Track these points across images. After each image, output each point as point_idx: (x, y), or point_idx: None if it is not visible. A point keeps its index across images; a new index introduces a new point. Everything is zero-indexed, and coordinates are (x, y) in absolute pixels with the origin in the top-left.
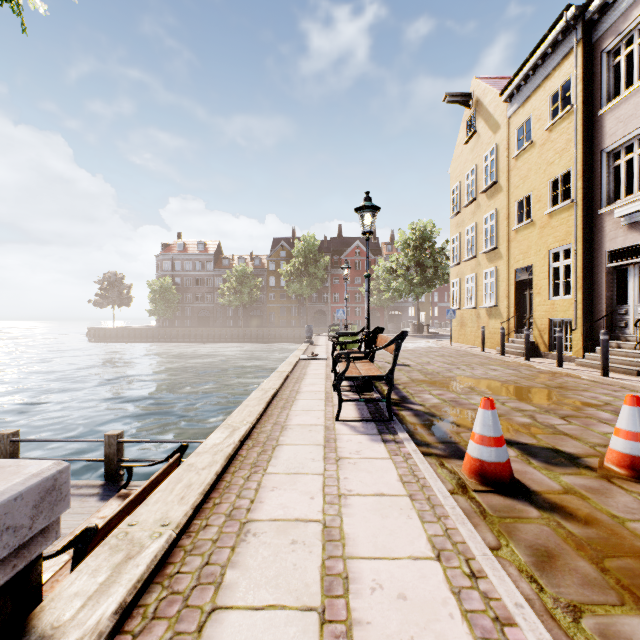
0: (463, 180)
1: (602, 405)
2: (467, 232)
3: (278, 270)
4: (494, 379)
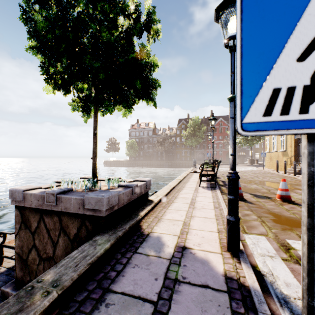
0: None
1: None
2: None
3: (181, 134)
4: (269, 181)
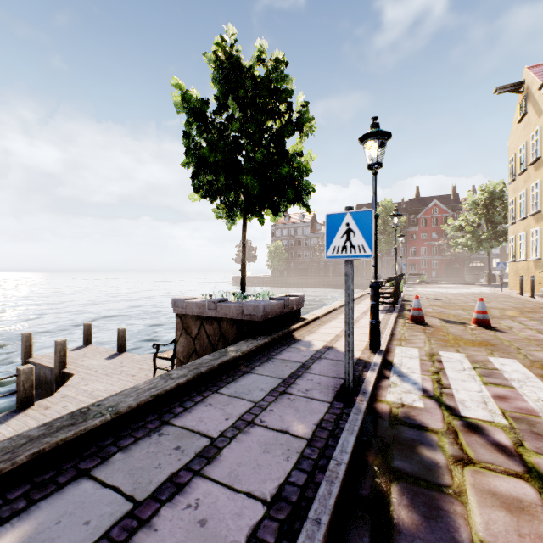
0: (517, 153)
1: (535, 317)
2: (520, 197)
3: None
4: (490, 307)
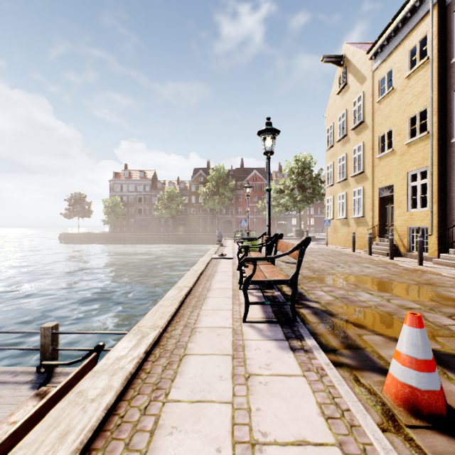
0: (336, 122)
1: None
2: (339, 161)
3: (197, 191)
4: (371, 276)
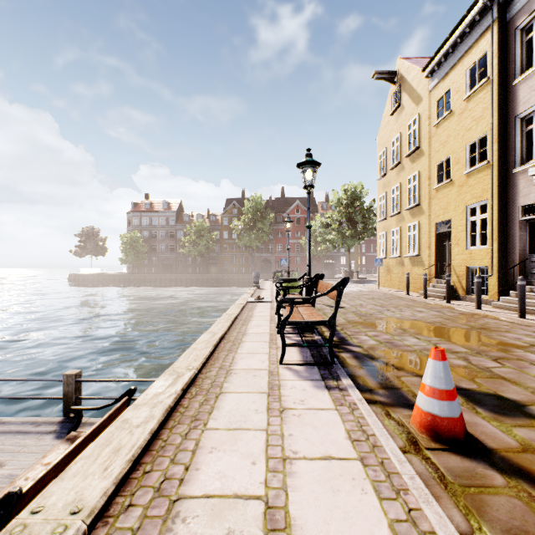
0: (389, 147)
1: (528, 346)
2: (393, 191)
3: (230, 225)
4: (422, 320)
